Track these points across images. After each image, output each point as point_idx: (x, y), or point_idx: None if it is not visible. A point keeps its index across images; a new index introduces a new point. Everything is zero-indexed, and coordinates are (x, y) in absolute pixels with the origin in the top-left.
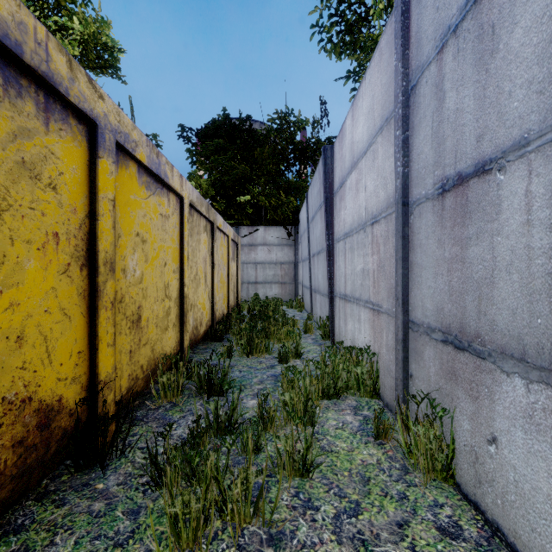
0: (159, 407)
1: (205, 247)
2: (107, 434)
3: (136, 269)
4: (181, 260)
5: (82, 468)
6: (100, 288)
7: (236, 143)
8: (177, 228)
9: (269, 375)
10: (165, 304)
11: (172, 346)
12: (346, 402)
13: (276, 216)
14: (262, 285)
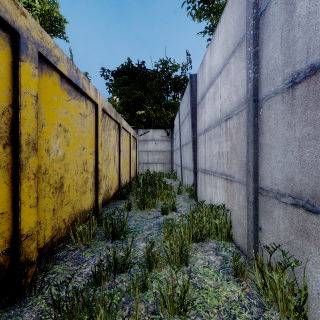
0: (77, 248)
1: (114, 139)
2: (26, 277)
3: (59, 150)
4: (96, 146)
5: (4, 306)
6: (22, 162)
7: (136, 79)
8: (93, 125)
9: (155, 223)
10: (83, 176)
11: (89, 204)
12: (209, 244)
13: (160, 123)
14: (151, 164)
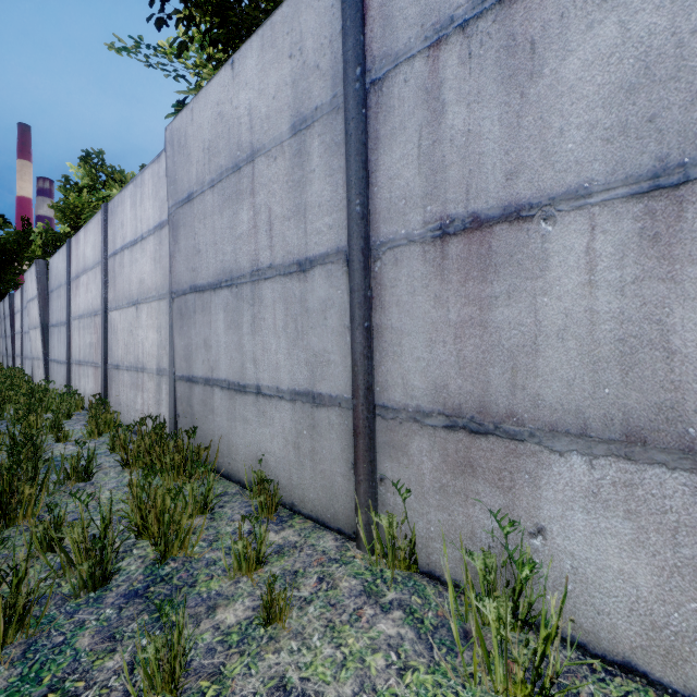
0: None
1: None
2: None
3: None
4: None
5: None
6: None
7: None
8: None
9: None
10: None
11: None
12: None
13: None
14: None
